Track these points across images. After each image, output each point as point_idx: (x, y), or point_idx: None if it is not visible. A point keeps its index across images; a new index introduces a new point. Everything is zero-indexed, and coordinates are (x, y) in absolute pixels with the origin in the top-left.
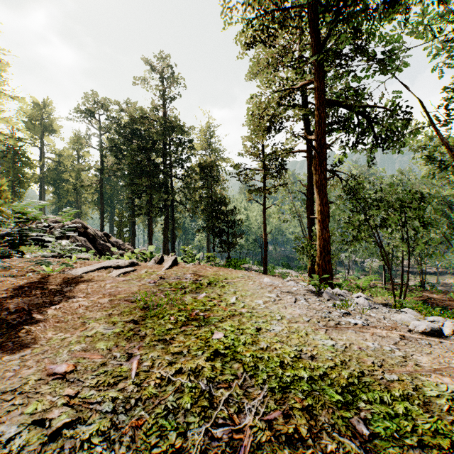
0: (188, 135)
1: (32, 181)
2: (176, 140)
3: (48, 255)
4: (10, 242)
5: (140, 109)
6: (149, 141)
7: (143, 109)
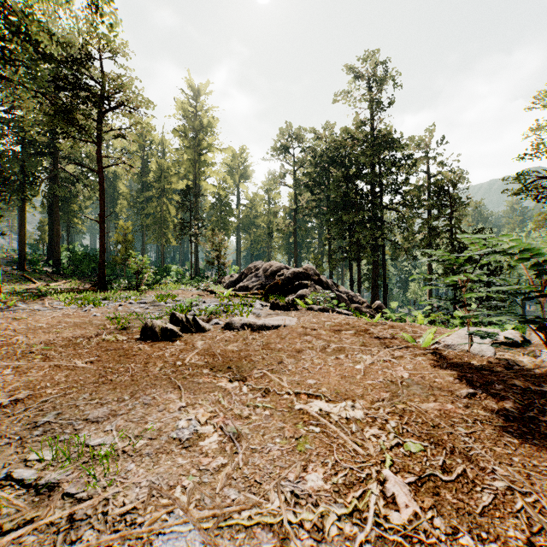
0: (403, 149)
1: (234, 229)
2: (389, 159)
3: (314, 307)
4: (243, 289)
5: (344, 129)
6: (351, 167)
7: (348, 128)
